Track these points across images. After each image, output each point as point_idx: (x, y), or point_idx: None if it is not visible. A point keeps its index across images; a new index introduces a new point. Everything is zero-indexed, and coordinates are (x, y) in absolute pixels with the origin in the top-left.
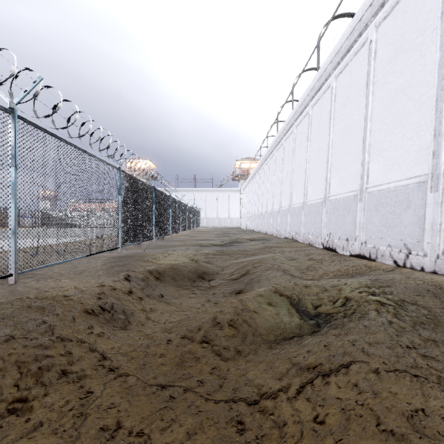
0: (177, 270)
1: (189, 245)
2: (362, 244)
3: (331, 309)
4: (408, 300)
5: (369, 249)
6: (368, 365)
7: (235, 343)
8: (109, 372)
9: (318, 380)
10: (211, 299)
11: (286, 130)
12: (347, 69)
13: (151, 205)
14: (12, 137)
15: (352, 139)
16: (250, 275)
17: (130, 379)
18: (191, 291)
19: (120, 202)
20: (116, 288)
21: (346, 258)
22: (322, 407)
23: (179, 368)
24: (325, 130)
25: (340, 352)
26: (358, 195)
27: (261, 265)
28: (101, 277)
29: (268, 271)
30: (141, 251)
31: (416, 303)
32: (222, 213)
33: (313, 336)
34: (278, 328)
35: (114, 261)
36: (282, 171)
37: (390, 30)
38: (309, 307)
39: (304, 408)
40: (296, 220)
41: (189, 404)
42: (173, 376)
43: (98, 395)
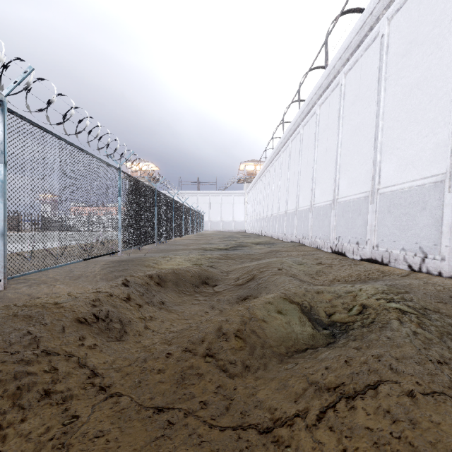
0: (180, 275)
1: (192, 249)
2: (373, 248)
3: (346, 317)
4: (430, 307)
5: (381, 253)
6: (400, 386)
7: (243, 356)
8: (99, 391)
9: (341, 404)
10: (216, 306)
11: (293, 130)
12: (357, 65)
13: (153, 207)
14: (1, 131)
15: (363, 138)
16: (257, 280)
17: (123, 400)
18: (194, 297)
19: (120, 204)
20: (113, 294)
21: (357, 262)
22: (349, 439)
23: (179, 387)
24: (334, 130)
25: (365, 369)
26: (369, 197)
27: (268, 269)
28: (99, 282)
29: (276, 276)
30: (142, 255)
31: (439, 311)
32: (226, 216)
33: (329, 348)
34: (289, 339)
35: (113, 266)
36: (288, 172)
37: (403, 23)
38: (321, 315)
39: (328, 439)
40: (303, 224)
41: (190, 432)
42: (173, 396)
43: (84, 420)
